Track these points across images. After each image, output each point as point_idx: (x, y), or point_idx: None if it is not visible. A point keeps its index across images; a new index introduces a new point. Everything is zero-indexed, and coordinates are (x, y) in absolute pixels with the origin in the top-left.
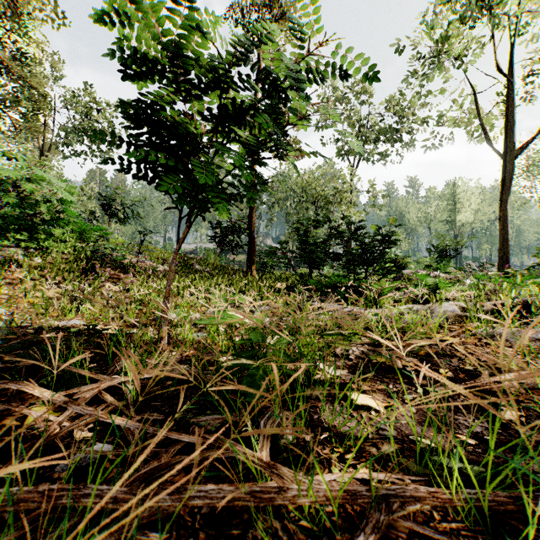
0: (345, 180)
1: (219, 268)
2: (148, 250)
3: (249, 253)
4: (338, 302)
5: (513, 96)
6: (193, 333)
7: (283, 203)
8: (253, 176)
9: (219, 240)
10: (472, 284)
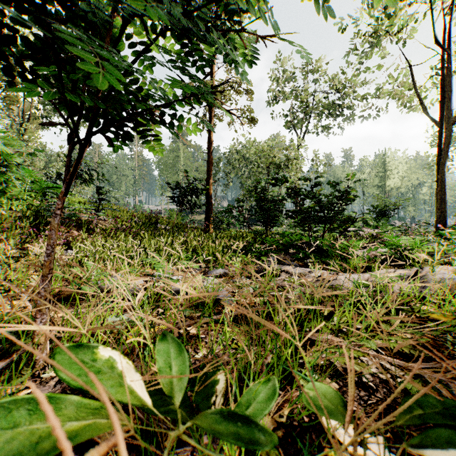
0: (293, 148)
1: (179, 226)
2: (106, 208)
3: (207, 212)
4: (298, 262)
5: (450, 67)
6: (119, 315)
7: (237, 170)
8: (211, 143)
9: (179, 200)
10: (451, 244)
